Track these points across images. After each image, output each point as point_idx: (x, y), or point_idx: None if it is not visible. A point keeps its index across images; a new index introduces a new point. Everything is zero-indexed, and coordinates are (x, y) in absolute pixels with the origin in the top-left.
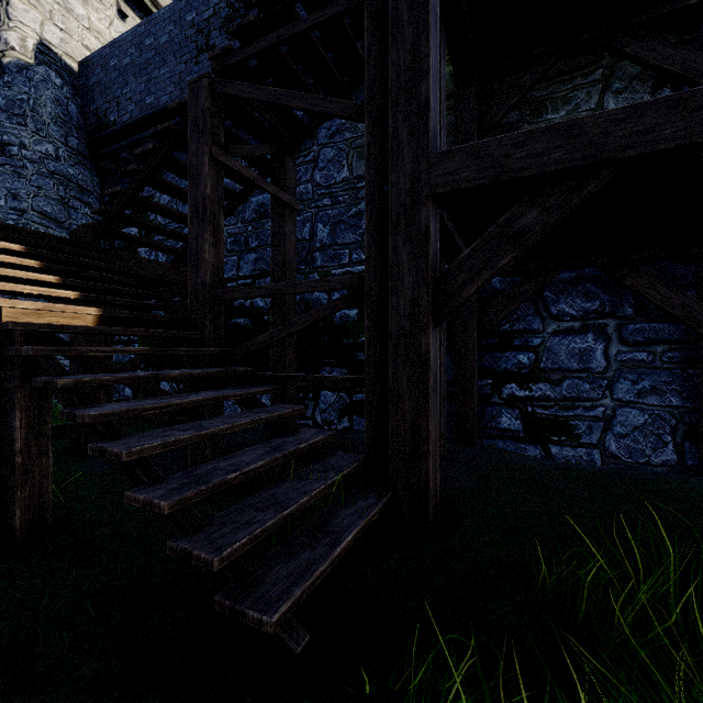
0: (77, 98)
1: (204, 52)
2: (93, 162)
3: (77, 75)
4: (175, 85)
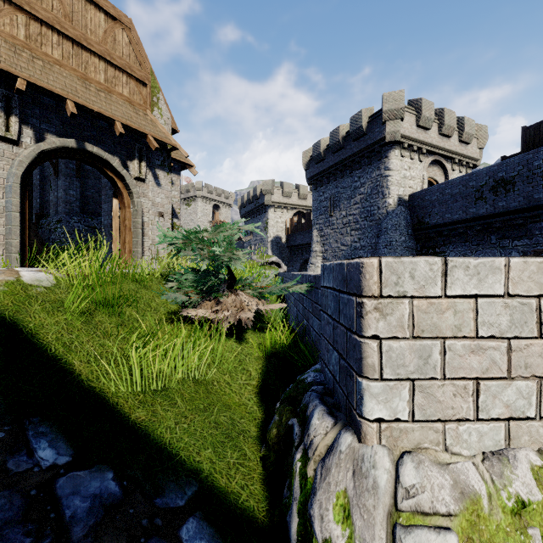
0: (408, 211)
1: (479, 199)
2: (414, 235)
3: (407, 201)
4: (462, 211)
